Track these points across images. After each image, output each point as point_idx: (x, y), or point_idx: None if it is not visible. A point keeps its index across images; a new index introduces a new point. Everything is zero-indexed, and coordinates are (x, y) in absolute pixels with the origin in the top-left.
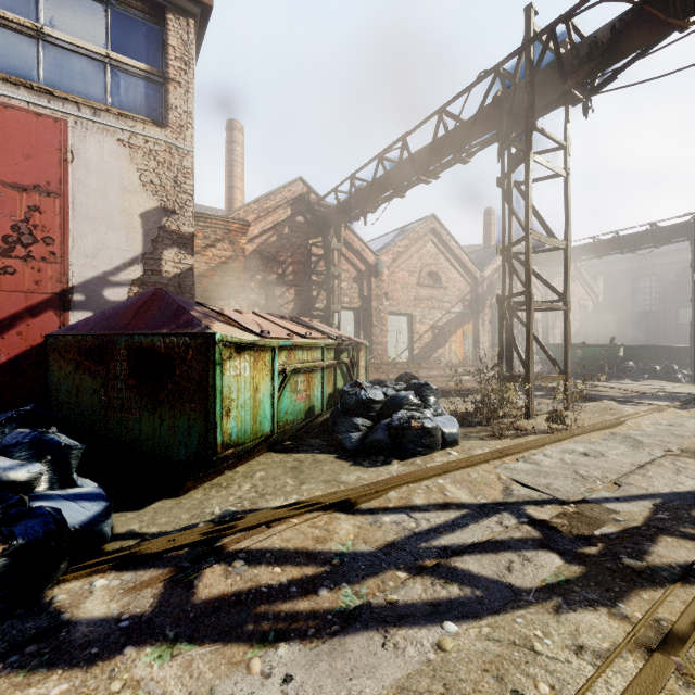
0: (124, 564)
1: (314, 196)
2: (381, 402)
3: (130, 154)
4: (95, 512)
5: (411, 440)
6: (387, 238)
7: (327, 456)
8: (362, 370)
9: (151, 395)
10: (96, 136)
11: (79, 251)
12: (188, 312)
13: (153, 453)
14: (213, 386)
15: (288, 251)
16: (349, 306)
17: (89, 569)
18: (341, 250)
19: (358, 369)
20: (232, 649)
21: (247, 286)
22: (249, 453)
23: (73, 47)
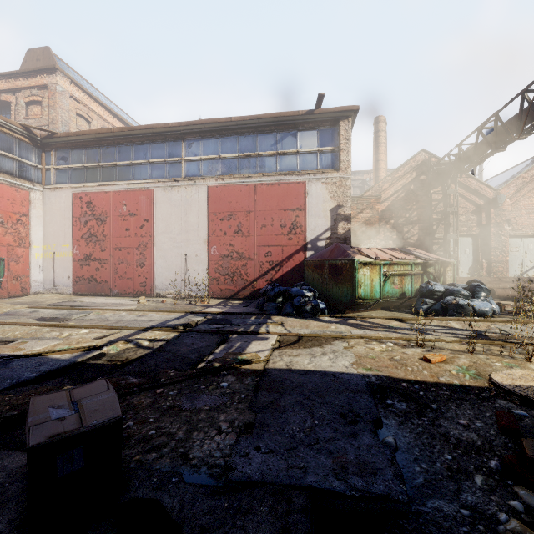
0: (331, 317)
1: (434, 158)
2: (441, 292)
3: (326, 187)
4: (323, 306)
5: (450, 309)
6: (516, 169)
7: (408, 314)
8: (449, 278)
9: (335, 280)
10: (314, 184)
11: (309, 229)
12: (347, 252)
13: (336, 299)
14: (355, 277)
15: (413, 201)
16: (466, 234)
17: (324, 315)
18: (459, 192)
19: (445, 277)
20: (354, 328)
21: (384, 228)
22: (370, 307)
23: (307, 152)
